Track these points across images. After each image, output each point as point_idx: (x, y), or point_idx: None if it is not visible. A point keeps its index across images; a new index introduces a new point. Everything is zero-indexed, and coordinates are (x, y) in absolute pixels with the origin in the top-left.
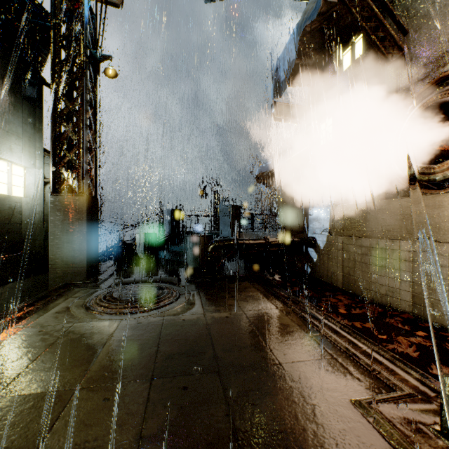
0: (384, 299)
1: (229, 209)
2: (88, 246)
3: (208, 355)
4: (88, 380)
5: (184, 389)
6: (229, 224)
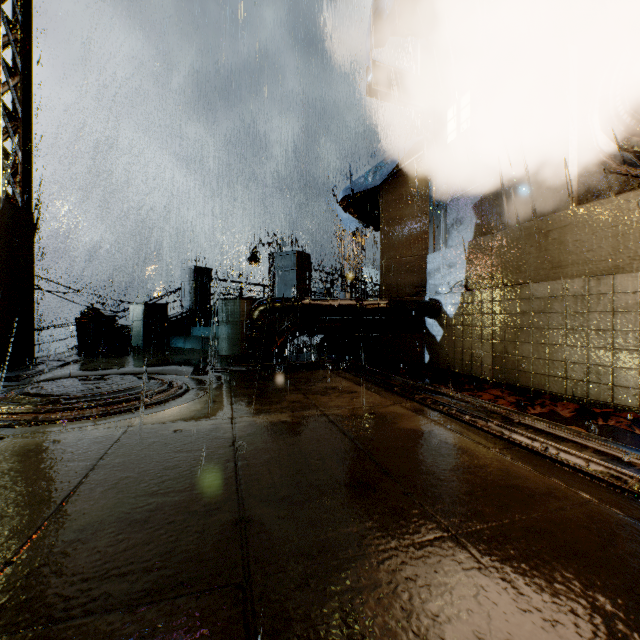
0: (579, 388)
1: (292, 258)
2: None
3: (219, 519)
4: None
5: None
6: (293, 283)
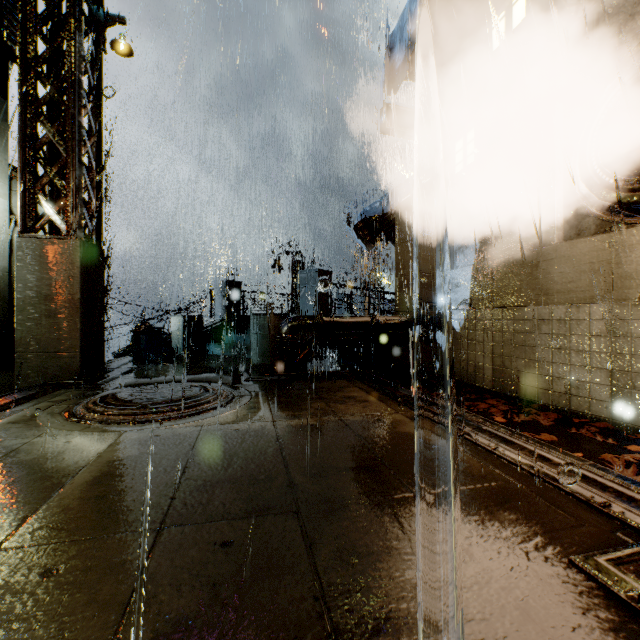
0: (562, 400)
1: (314, 276)
2: (82, 323)
3: (278, 483)
4: (24, 534)
5: (225, 547)
6: (315, 298)
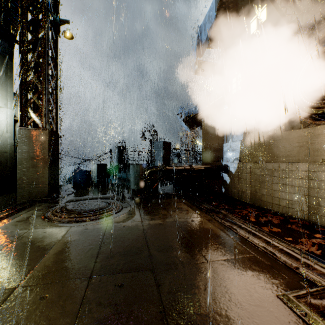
0: (284, 210)
1: (162, 144)
2: (49, 170)
3: (144, 254)
4: (30, 279)
5: (120, 286)
6: (162, 156)
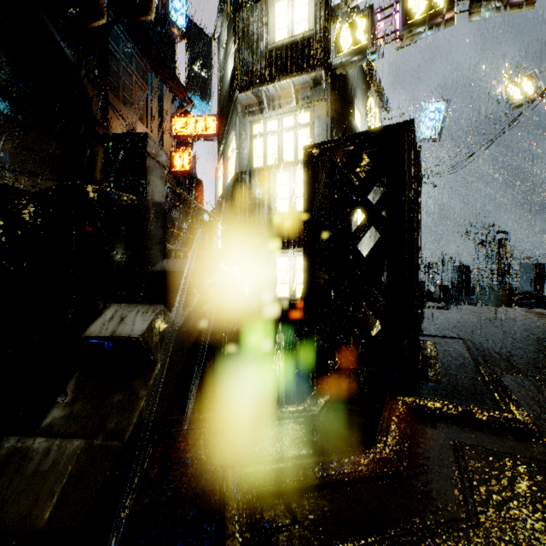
0: None
1: (530, 267)
2: None
3: None
4: None
5: None
6: (531, 279)
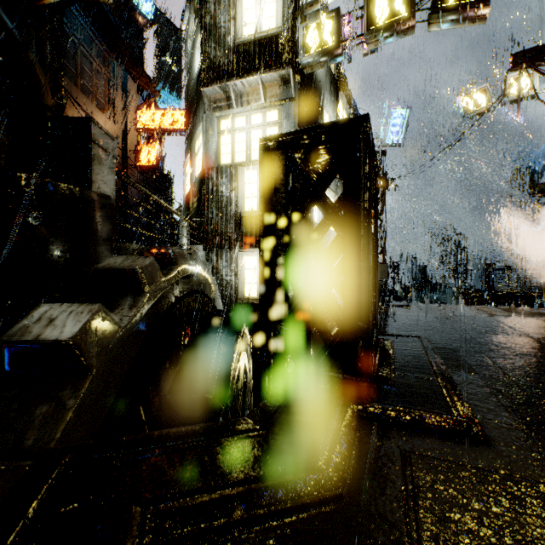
0: None
1: (483, 267)
2: None
3: None
4: None
5: None
6: (484, 278)
